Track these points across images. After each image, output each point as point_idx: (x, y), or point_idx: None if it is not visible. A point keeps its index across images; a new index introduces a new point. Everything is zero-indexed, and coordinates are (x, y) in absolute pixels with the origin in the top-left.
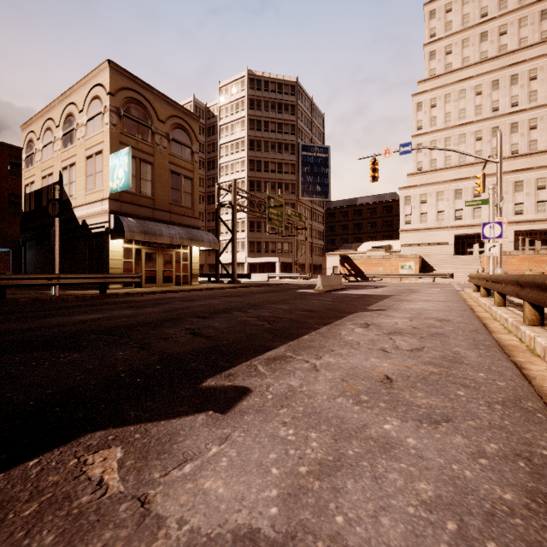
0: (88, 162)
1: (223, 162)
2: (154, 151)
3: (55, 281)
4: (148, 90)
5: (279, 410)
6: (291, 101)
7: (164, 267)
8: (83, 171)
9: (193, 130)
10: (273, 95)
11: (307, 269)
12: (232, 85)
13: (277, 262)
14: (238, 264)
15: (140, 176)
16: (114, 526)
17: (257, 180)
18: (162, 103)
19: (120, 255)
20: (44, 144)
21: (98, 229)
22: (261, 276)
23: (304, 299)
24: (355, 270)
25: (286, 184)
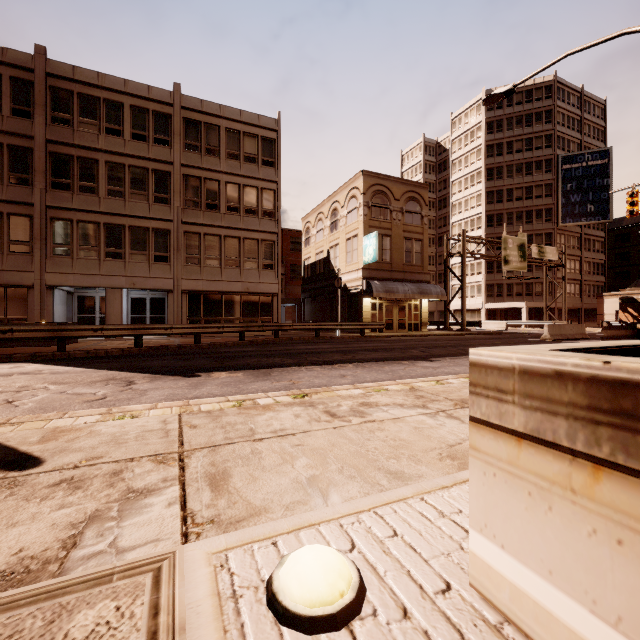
0: (347, 243)
1: (455, 200)
2: (391, 226)
3: (340, 327)
4: (387, 179)
5: (446, 362)
6: (545, 106)
7: (399, 316)
8: (344, 249)
9: (422, 197)
10: (518, 108)
11: (564, 316)
12: (465, 113)
13: (523, 308)
14: (473, 310)
15: (382, 248)
16: (410, 364)
17: (497, 213)
18: (398, 185)
19: (369, 308)
20: (317, 230)
21: (355, 290)
22: (498, 324)
23: (514, 344)
24: None
25: (538, 210)
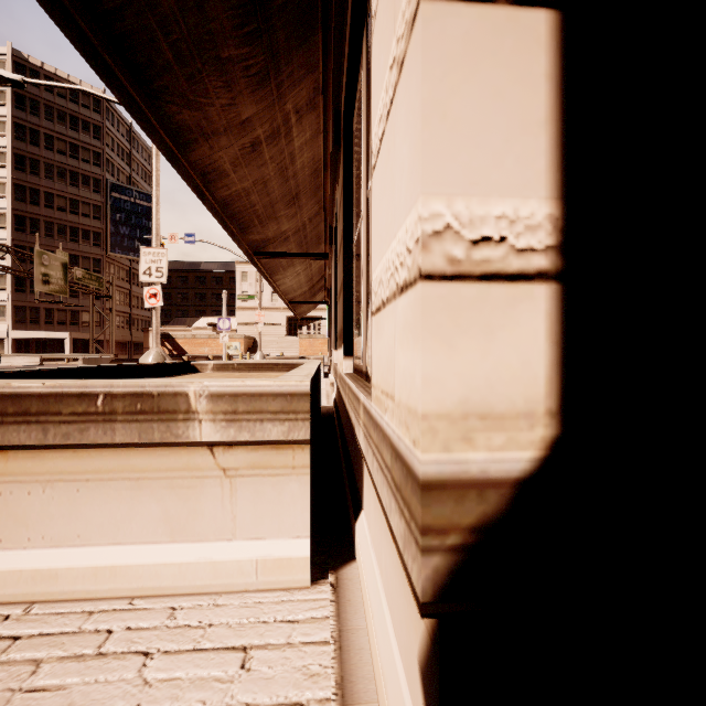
0: None
1: None
2: None
3: None
4: None
5: None
6: (93, 119)
7: None
8: None
9: None
10: (61, 101)
11: (112, 349)
12: None
13: (66, 339)
14: None
15: None
16: None
17: (32, 217)
18: None
19: None
20: None
21: None
22: (30, 358)
23: None
24: (179, 350)
25: (86, 231)
